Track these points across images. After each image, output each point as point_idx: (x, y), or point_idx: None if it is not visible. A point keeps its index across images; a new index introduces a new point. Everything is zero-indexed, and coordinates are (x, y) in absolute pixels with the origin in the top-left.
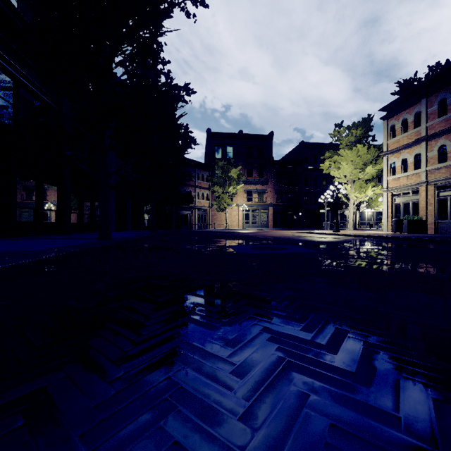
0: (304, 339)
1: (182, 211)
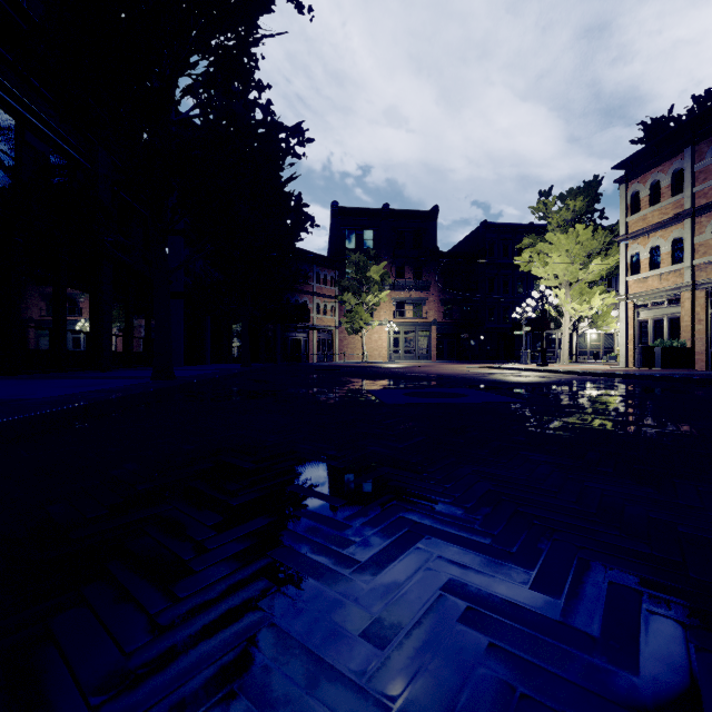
0: (545, 617)
1: (292, 334)
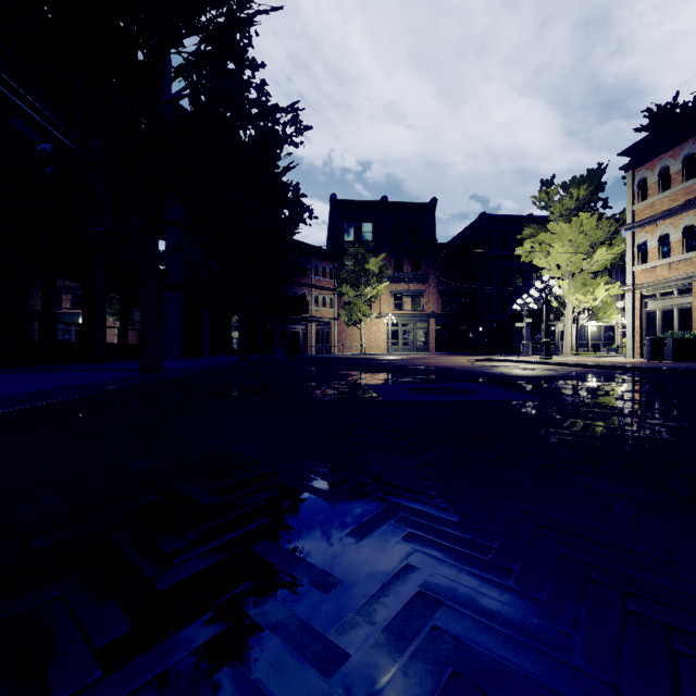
0: None
1: (291, 326)
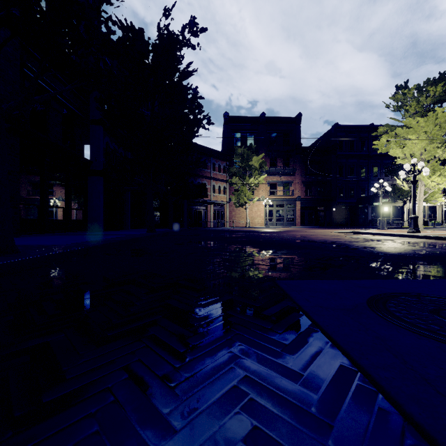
0: None
1: (195, 207)
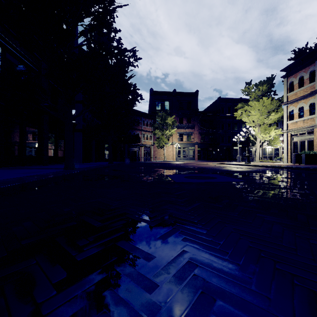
0: None
1: (132, 148)
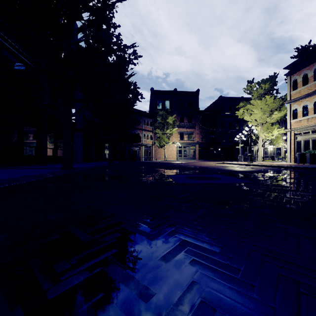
0: None
1: (132, 148)
